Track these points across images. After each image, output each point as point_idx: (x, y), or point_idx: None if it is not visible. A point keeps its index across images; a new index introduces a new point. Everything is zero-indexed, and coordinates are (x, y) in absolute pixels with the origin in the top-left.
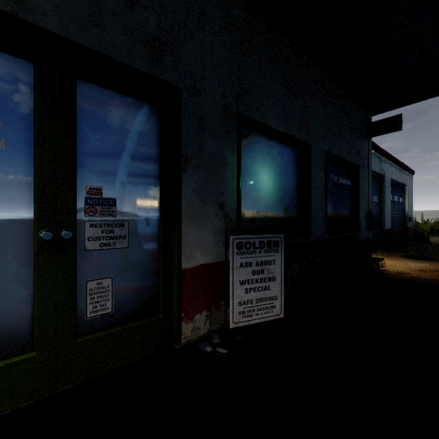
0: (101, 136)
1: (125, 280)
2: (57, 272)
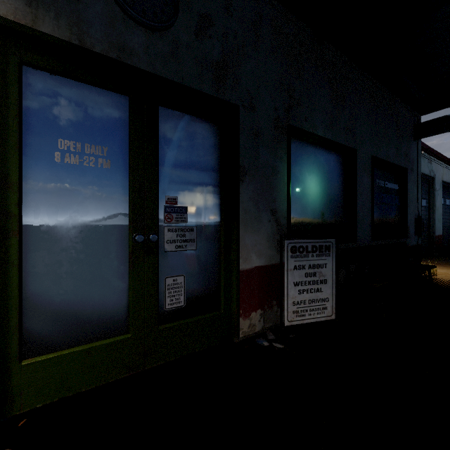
0: (176, 153)
1: (194, 278)
2: (145, 269)
